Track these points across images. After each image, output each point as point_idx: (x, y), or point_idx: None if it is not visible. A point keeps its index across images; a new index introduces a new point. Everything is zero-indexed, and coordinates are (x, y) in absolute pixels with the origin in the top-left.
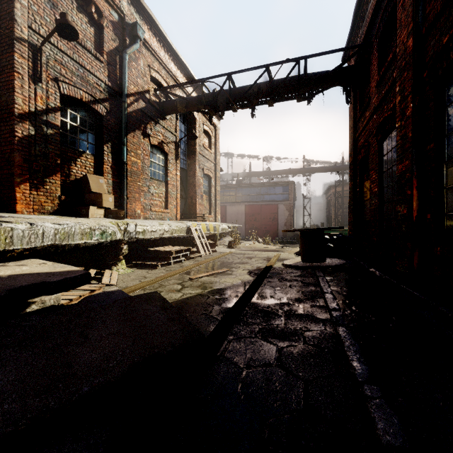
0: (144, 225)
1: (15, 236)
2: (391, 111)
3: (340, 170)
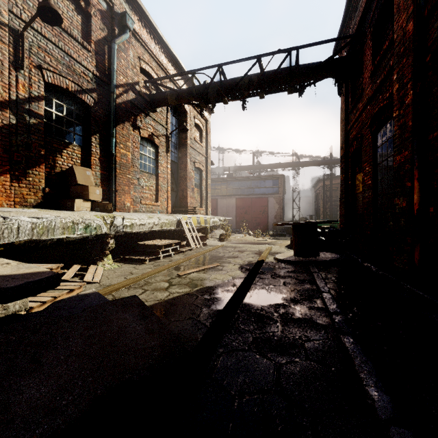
0: (131, 218)
1: None
2: (387, 100)
3: (329, 164)
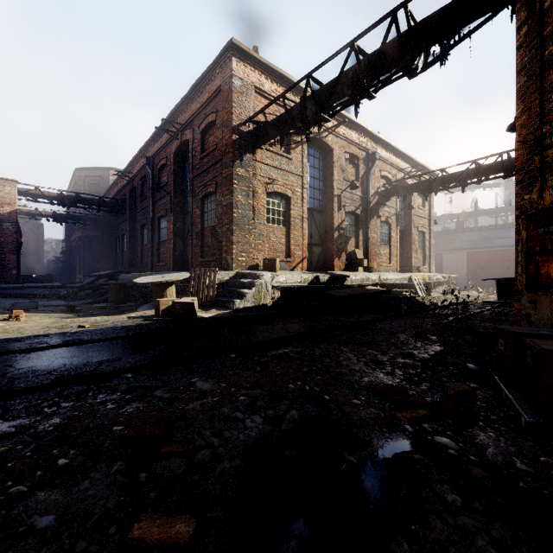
0: (386, 276)
1: (353, 280)
2: None
3: None
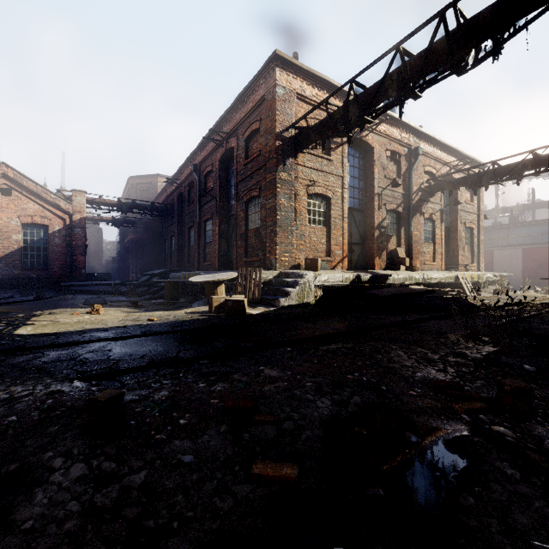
0: (430, 275)
1: (395, 279)
2: None
3: None
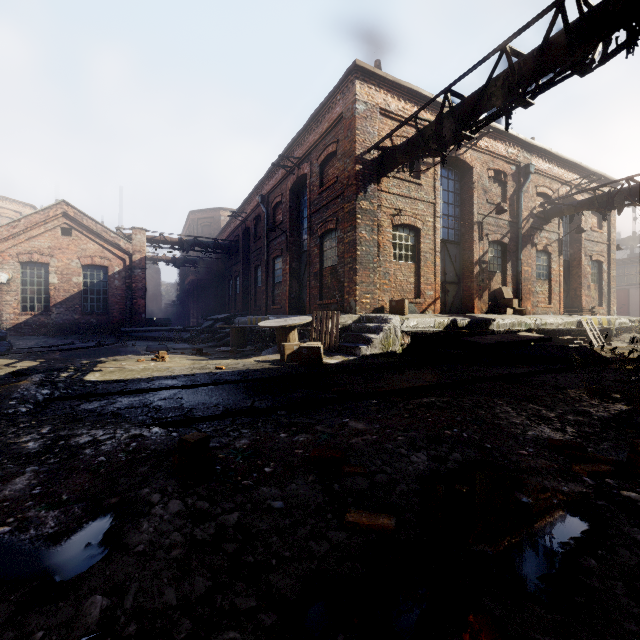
0: (545, 319)
1: (499, 324)
2: None
3: None
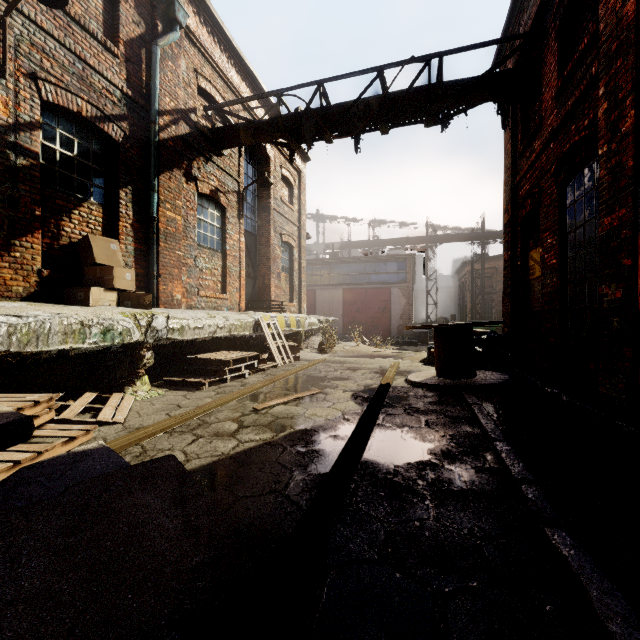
0: (181, 318)
1: None
2: (586, 130)
3: (480, 238)
